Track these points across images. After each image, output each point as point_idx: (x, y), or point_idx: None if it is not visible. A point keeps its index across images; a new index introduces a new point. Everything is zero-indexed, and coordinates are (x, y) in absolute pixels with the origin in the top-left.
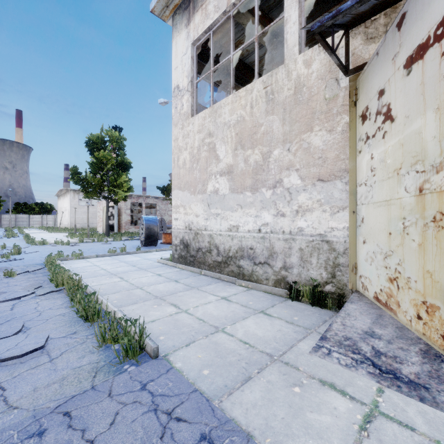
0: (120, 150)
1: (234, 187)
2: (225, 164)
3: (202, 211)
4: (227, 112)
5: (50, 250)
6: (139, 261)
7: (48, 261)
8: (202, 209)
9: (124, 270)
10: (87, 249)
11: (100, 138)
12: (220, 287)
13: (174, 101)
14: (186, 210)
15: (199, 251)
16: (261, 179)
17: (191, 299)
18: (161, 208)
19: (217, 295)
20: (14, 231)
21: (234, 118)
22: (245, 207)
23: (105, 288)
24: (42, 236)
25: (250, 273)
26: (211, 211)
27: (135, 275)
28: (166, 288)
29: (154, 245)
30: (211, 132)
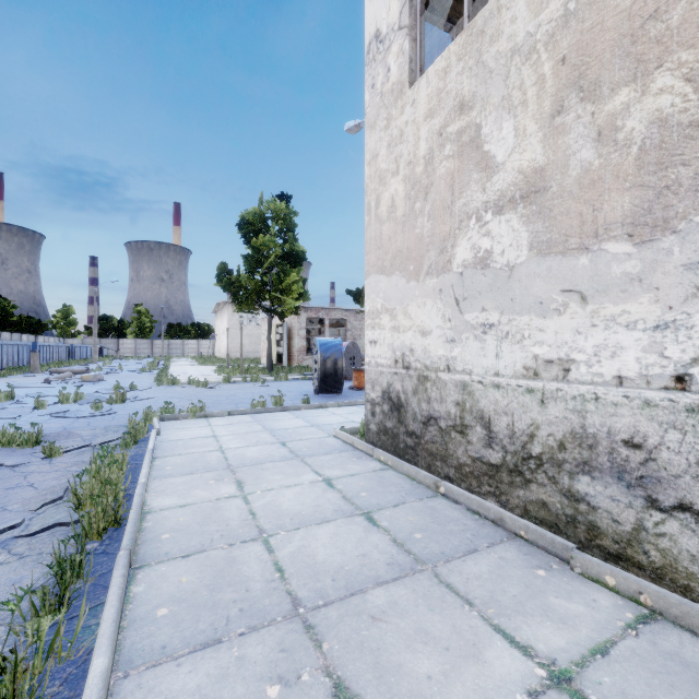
0: (288, 232)
1: (552, 236)
2: (515, 171)
3: (440, 321)
4: (521, 13)
5: (173, 395)
6: (299, 430)
7: (132, 425)
8: (438, 316)
9: (258, 458)
10: (227, 396)
11: (258, 215)
12: (518, 577)
13: (369, 73)
14: (397, 320)
15: (430, 424)
16: (694, 178)
17: (416, 654)
18: (354, 326)
19: (523, 646)
20: (162, 362)
21: (552, 13)
22: (600, 297)
23: (181, 527)
24: (185, 371)
25: (628, 533)
26: (467, 317)
27: (275, 475)
28: (336, 555)
29: (336, 392)
30: (465, 98)
